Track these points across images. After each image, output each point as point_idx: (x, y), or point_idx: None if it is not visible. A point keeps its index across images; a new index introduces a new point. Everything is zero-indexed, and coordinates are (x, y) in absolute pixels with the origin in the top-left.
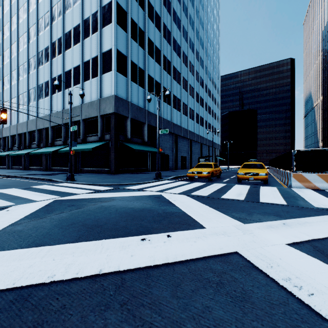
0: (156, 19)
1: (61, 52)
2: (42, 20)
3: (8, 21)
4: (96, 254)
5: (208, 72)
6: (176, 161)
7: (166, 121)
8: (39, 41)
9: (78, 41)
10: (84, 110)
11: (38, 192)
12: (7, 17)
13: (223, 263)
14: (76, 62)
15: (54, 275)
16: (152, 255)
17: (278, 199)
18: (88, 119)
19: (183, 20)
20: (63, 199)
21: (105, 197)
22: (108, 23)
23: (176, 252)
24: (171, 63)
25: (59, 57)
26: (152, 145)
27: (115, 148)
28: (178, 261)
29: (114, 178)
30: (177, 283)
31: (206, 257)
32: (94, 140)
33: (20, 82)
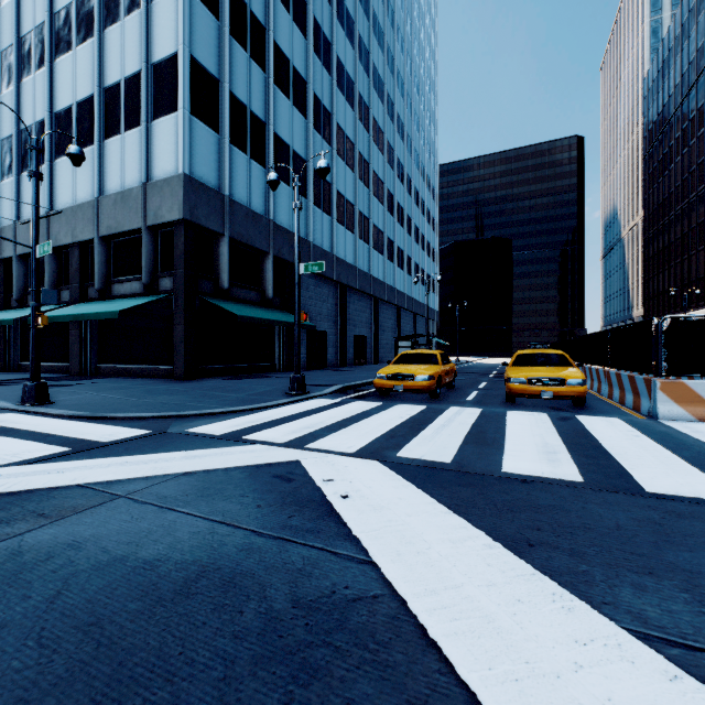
0: (296, 3)
1: (45, 62)
2: None
3: None
4: None
5: (414, 149)
6: (344, 346)
7: (321, 251)
8: None
9: (90, 33)
10: (104, 214)
11: None
12: None
13: None
14: (84, 87)
15: None
16: None
17: (691, 475)
18: (117, 236)
19: (359, 21)
20: None
21: (82, 482)
22: None
23: None
24: (333, 117)
25: (39, 75)
26: (286, 307)
27: (185, 312)
28: None
29: (173, 394)
30: None
31: None
32: (132, 292)
33: None
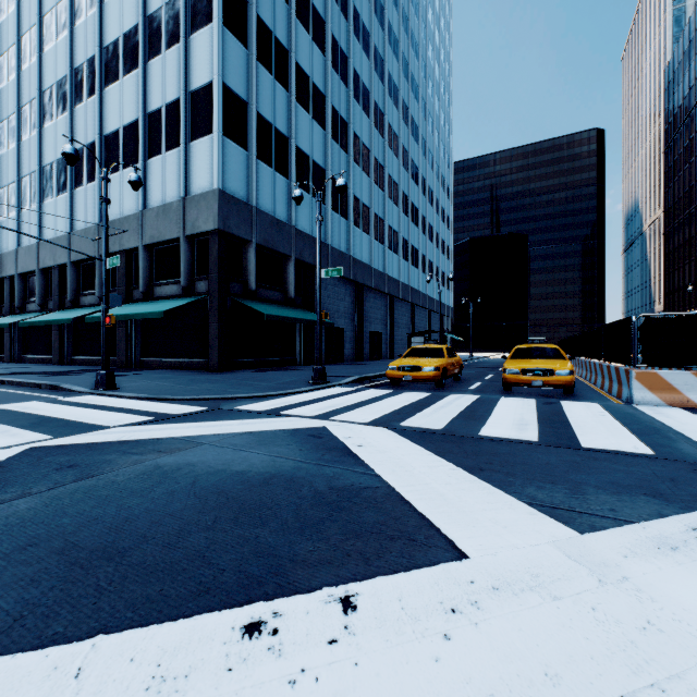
0: (315, 24)
1: (96, 91)
2: (52, 16)
3: None
4: None
5: (429, 150)
6: (360, 342)
7: (338, 253)
8: (44, 66)
9: (135, 64)
10: (148, 225)
11: None
12: None
13: None
14: (130, 113)
15: None
16: None
17: (624, 438)
18: (159, 244)
19: (374, 33)
20: (55, 445)
21: (176, 435)
22: (203, 24)
23: None
24: (350, 126)
25: (90, 102)
26: (306, 306)
27: (219, 312)
28: None
29: (214, 382)
30: None
31: None
32: (172, 294)
33: (0, 159)
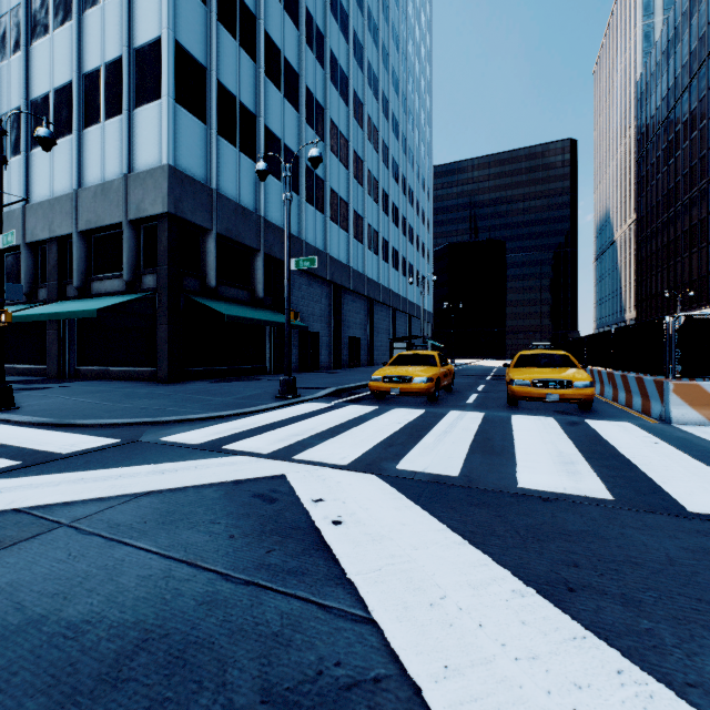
0: None
1: (21, 46)
2: None
3: None
4: None
5: (409, 149)
6: (337, 348)
7: (314, 250)
8: None
9: (68, 15)
10: (83, 208)
11: None
12: None
13: None
14: (62, 73)
15: None
16: None
17: None
18: (97, 231)
19: (353, 15)
20: None
21: (20, 506)
22: None
23: None
24: (326, 112)
25: (14, 60)
26: (277, 307)
27: (169, 311)
28: None
29: (154, 398)
30: None
31: None
32: (113, 290)
33: None
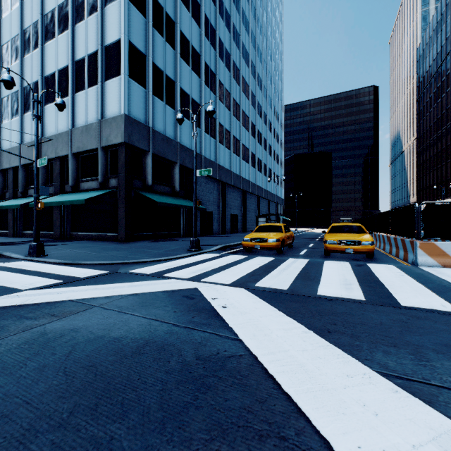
0: (193, 6)
1: (39, 45)
2: None
3: None
4: None
5: (269, 96)
6: (224, 221)
7: (209, 161)
8: (2, 27)
9: (66, 27)
10: (75, 139)
11: None
12: None
13: None
14: (63, 61)
15: None
16: None
17: (430, 297)
18: (83, 153)
19: (233, 15)
20: None
21: (73, 298)
22: None
23: None
24: (217, 77)
25: (35, 53)
26: (187, 197)
27: (125, 200)
28: None
29: (119, 250)
30: None
31: None
32: (92, 188)
33: None
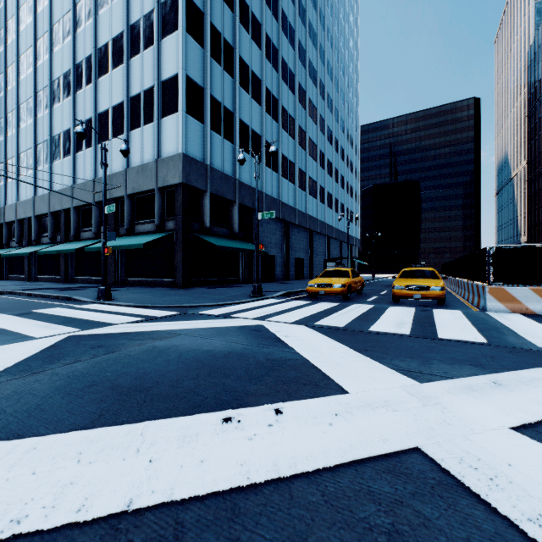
0: (254, 26)
1: (92, 80)
2: (60, 25)
3: (1, 28)
4: (128, 457)
5: (341, 118)
6: (287, 266)
7: (271, 198)
8: (53, 62)
9: (121, 61)
10: (130, 180)
11: (42, 322)
12: (0, 21)
13: (393, 477)
14: (117, 97)
15: (24, 518)
16: (245, 459)
17: (470, 333)
18: (138, 194)
19: (298, 30)
20: (84, 334)
21: (162, 329)
22: (171, 31)
23: (294, 450)
24: (279, 102)
25: (87, 89)
26: (247, 239)
27: (183, 244)
28: (299, 473)
29: (180, 295)
30: (300, 535)
31: (357, 460)
32: (148, 231)
33: (21, 131)
